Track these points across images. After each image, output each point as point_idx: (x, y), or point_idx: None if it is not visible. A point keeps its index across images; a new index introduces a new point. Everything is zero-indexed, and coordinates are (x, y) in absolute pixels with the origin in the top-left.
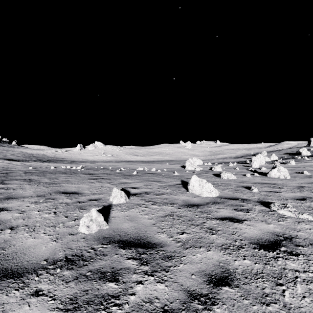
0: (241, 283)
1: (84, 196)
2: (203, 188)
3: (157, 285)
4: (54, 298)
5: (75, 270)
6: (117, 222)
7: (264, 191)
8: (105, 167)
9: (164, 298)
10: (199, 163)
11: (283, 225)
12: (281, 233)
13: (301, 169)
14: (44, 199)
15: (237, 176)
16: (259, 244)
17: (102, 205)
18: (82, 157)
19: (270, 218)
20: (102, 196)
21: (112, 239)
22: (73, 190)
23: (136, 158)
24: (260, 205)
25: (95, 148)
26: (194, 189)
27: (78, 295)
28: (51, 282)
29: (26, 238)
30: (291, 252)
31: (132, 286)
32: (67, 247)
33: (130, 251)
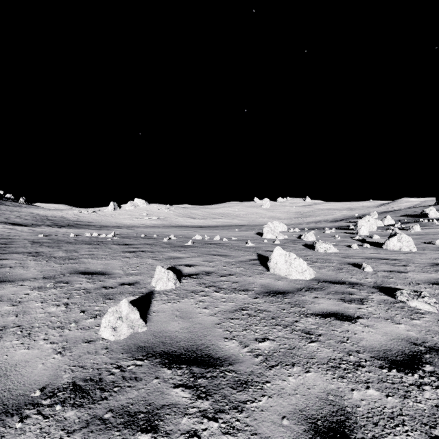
0: (368, 435)
1: (113, 278)
2: (292, 266)
3: None
4: None
5: (85, 408)
6: (160, 321)
7: (381, 270)
8: (147, 235)
9: None
10: (282, 228)
11: (420, 326)
12: (420, 340)
13: (430, 237)
14: (53, 283)
15: (339, 248)
16: (388, 360)
17: (139, 292)
18: (116, 220)
19: (397, 314)
20: (140, 278)
21: (151, 351)
22: (97, 269)
23: (192, 221)
24: (379, 292)
25: (135, 208)
26: (278, 267)
27: None
28: (41, 433)
29: (14, 349)
30: None
31: None
32: (78, 364)
33: (179, 371)
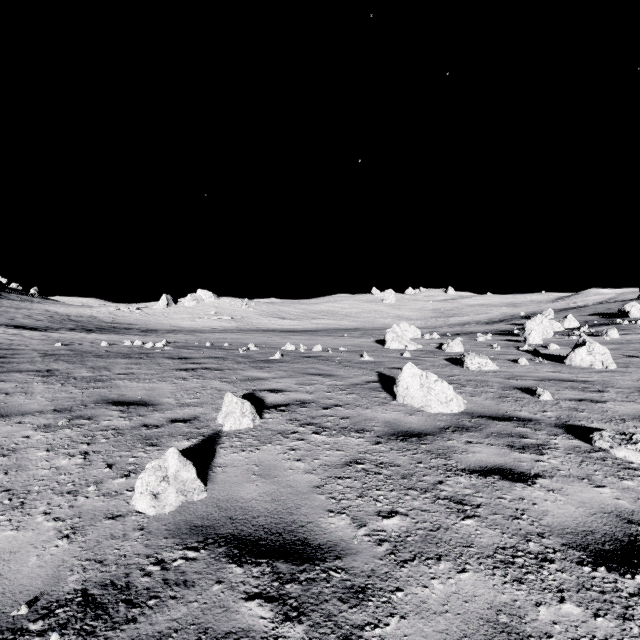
0: None
1: (160, 411)
2: (430, 393)
3: None
4: None
5: (99, 638)
6: (228, 482)
7: (566, 399)
8: (215, 344)
9: None
10: (413, 334)
11: (635, 491)
12: (638, 515)
13: (635, 348)
14: (68, 420)
15: (499, 364)
16: (590, 550)
17: (198, 433)
18: (170, 321)
19: (597, 470)
20: (201, 411)
21: (212, 533)
22: (137, 397)
23: (281, 323)
24: (566, 434)
25: (198, 303)
26: (410, 394)
27: None
28: None
29: None
30: None
31: None
32: (94, 557)
33: (256, 570)
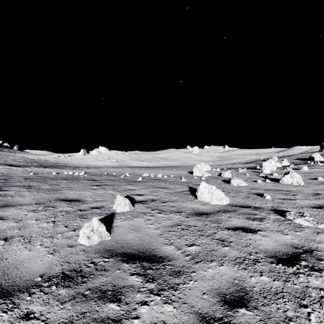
0: (259, 304)
1: (86, 203)
2: (213, 195)
3: (165, 306)
4: (47, 322)
5: (72, 288)
6: (120, 233)
7: (277, 198)
8: (109, 173)
9: (173, 322)
10: (207, 168)
11: (301, 236)
12: (300, 245)
13: (315, 175)
14: (43, 207)
15: (248, 183)
16: (276, 258)
17: (105, 213)
18: (85, 162)
19: (286, 228)
20: (105, 203)
21: (114, 252)
22: (74, 198)
23: (141, 163)
24: (275, 213)
25: (99, 153)
26: (203, 196)
27: (74, 318)
28: (44, 303)
29: (20, 251)
30: (312, 267)
31: (136, 308)
32: (65, 261)
33: (134, 265)
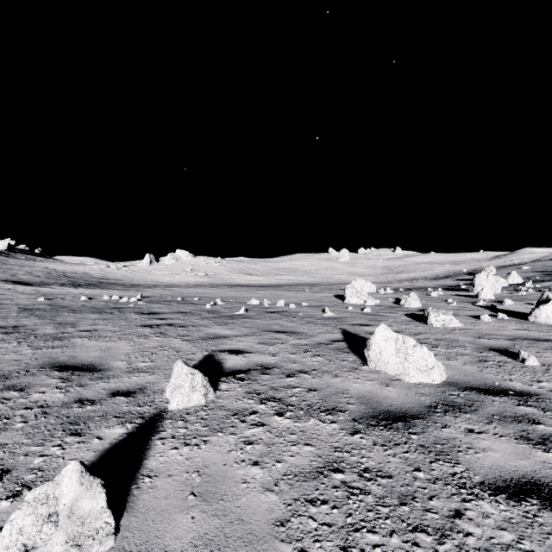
0: None
1: (105, 379)
2: (408, 360)
3: None
4: None
5: None
6: (153, 510)
7: None
8: (186, 299)
9: None
10: (369, 289)
11: None
12: None
13: None
14: None
15: (461, 320)
16: None
17: (138, 414)
18: (152, 277)
19: None
20: (150, 379)
21: None
22: (87, 360)
23: (249, 279)
24: None
25: (177, 261)
26: (384, 359)
27: None
28: None
29: None
30: None
31: None
32: None
33: None
